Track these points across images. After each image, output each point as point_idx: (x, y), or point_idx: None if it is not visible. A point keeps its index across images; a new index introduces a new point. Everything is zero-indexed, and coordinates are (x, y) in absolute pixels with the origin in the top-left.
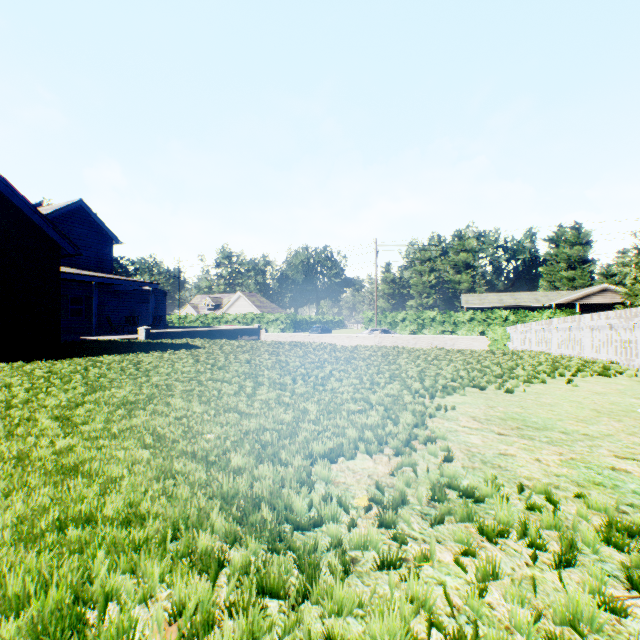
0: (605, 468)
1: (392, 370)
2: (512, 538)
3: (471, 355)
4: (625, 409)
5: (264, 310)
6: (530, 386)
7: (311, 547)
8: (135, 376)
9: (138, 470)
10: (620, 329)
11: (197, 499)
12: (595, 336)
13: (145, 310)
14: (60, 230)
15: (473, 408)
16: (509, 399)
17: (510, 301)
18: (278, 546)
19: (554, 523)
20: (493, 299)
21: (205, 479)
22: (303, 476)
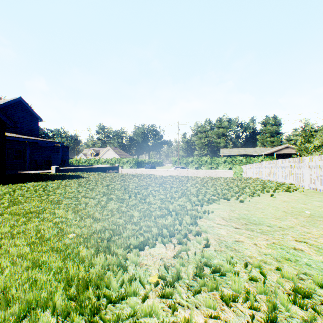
0: (290, 248)
1: (183, 190)
2: (240, 302)
3: (224, 180)
4: (299, 211)
5: (121, 156)
6: (252, 198)
7: (115, 319)
8: (41, 195)
9: (18, 262)
10: (295, 167)
11: (50, 283)
12: (283, 171)
13: (57, 156)
14: (5, 113)
15: (223, 212)
16: (241, 206)
17: (243, 152)
18: (93, 319)
19: (264, 290)
20: (235, 151)
21: (59, 267)
22: (121, 262)
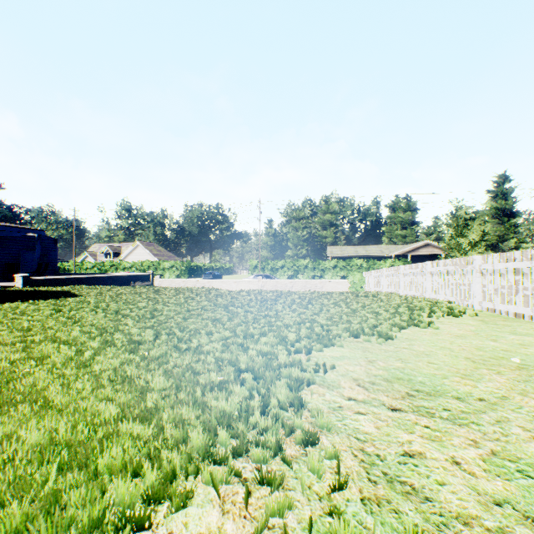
0: None
1: (269, 317)
2: None
3: (340, 298)
4: (493, 355)
5: (161, 258)
6: (399, 330)
7: None
8: None
9: None
10: (456, 274)
11: None
12: (435, 280)
13: (32, 257)
14: None
15: (353, 365)
16: (385, 349)
17: (363, 252)
18: None
19: None
20: (351, 250)
21: None
22: None
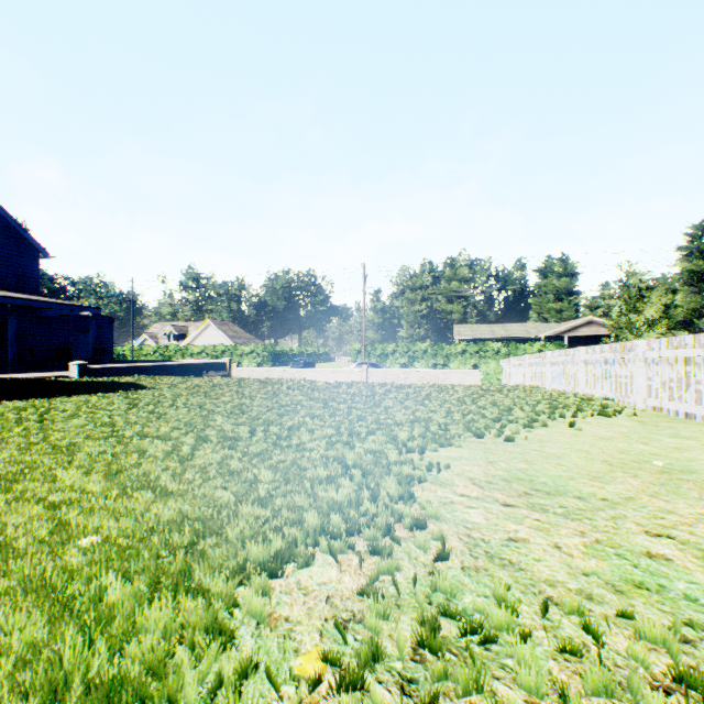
0: (640, 555)
1: (377, 414)
2: None
3: (465, 393)
4: (637, 459)
5: (238, 341)
6: (531, 431)
7: None
8: (29, 433)
9: None
10: (615, 363)
11: None
12: (590, 371)
13: (84, 340)
14: None
15: (471, 465)
16: (511, 450)
17: (502, 333)
18: None
19: (604, 685)
20: (485, 330)
21: (36, 644)
22: (218, 617)
